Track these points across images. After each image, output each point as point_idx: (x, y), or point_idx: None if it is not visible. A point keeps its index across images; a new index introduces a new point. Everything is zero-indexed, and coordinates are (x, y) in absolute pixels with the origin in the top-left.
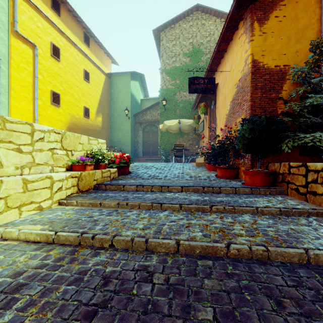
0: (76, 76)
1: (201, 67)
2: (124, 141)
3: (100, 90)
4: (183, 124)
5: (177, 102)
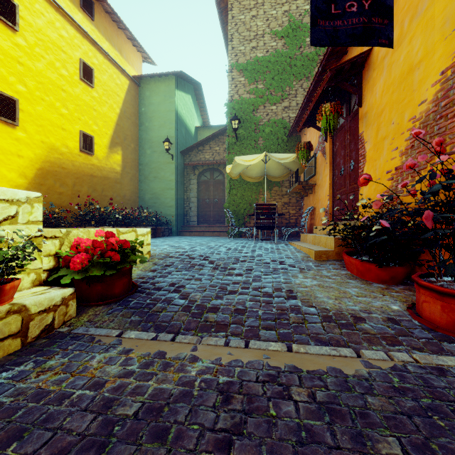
0: (62, 71)
1: (306, 57)
2: (164, 197)
3: (117, 104)
4: (272, 164)
5: (259, 124)
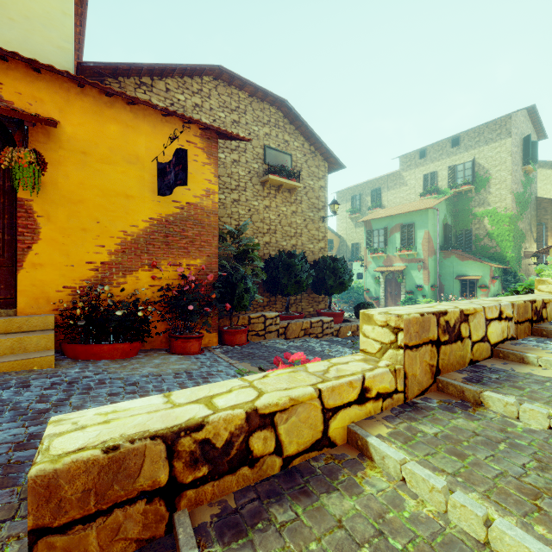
0: None
1: None
2: None
3: None
4: None
5: None
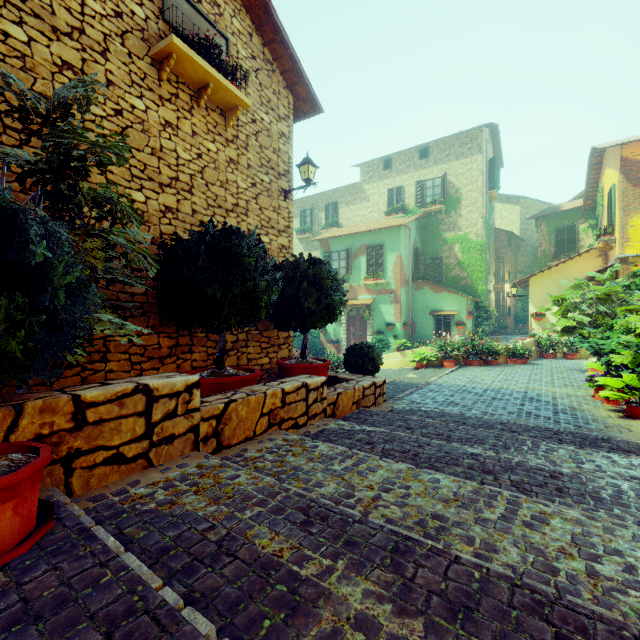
0: None
1: None
2: None
3: None
4: None
5: None
